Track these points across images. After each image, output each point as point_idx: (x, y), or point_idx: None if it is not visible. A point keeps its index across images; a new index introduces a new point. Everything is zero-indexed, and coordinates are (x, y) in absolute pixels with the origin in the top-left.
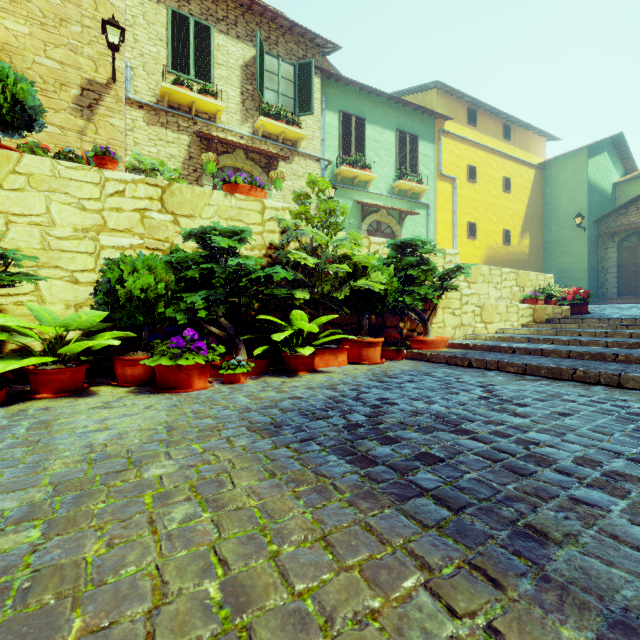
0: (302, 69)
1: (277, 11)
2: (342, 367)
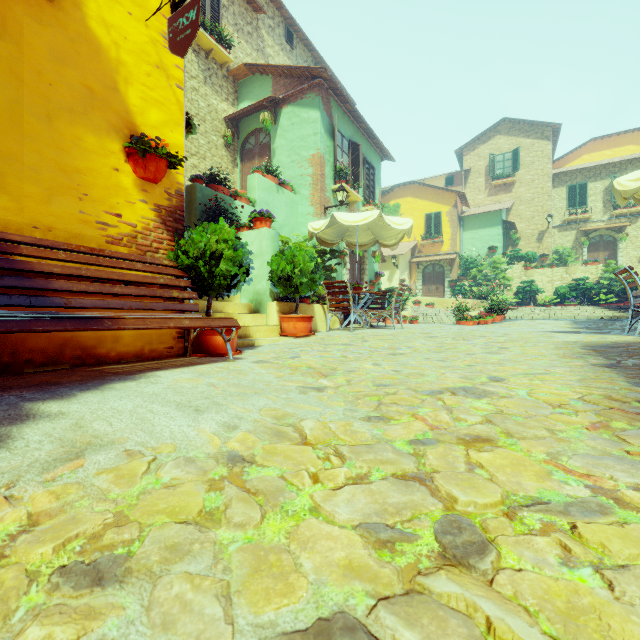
0: None
1: (623, 159)
2: None
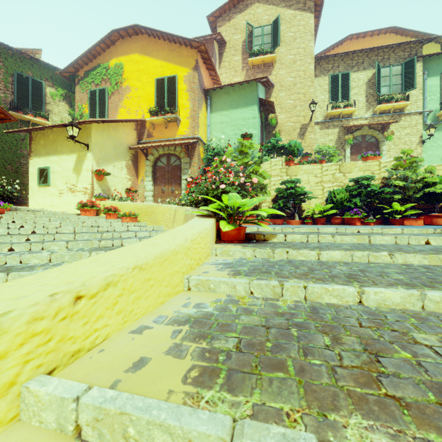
0: (407, 65)
1: (388, 44)
2: (419, 225)
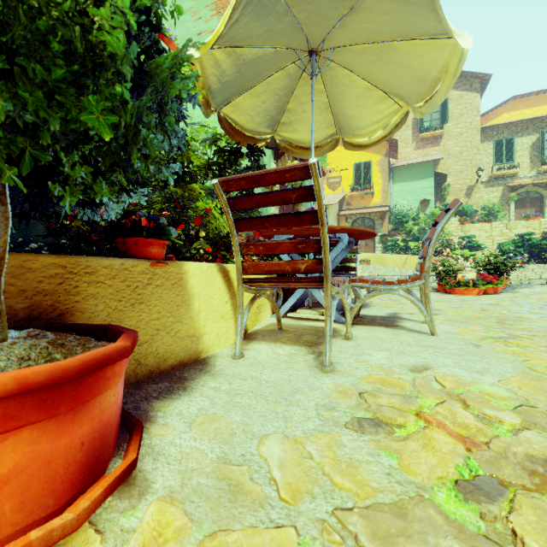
0: None
1: None
2: None
